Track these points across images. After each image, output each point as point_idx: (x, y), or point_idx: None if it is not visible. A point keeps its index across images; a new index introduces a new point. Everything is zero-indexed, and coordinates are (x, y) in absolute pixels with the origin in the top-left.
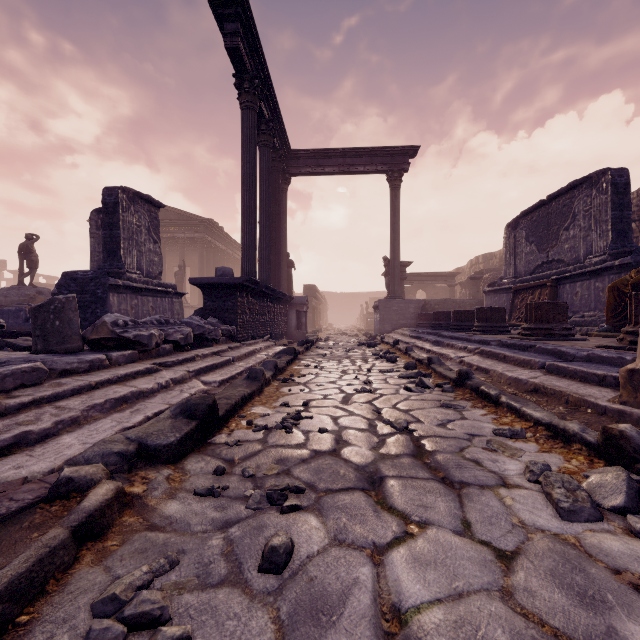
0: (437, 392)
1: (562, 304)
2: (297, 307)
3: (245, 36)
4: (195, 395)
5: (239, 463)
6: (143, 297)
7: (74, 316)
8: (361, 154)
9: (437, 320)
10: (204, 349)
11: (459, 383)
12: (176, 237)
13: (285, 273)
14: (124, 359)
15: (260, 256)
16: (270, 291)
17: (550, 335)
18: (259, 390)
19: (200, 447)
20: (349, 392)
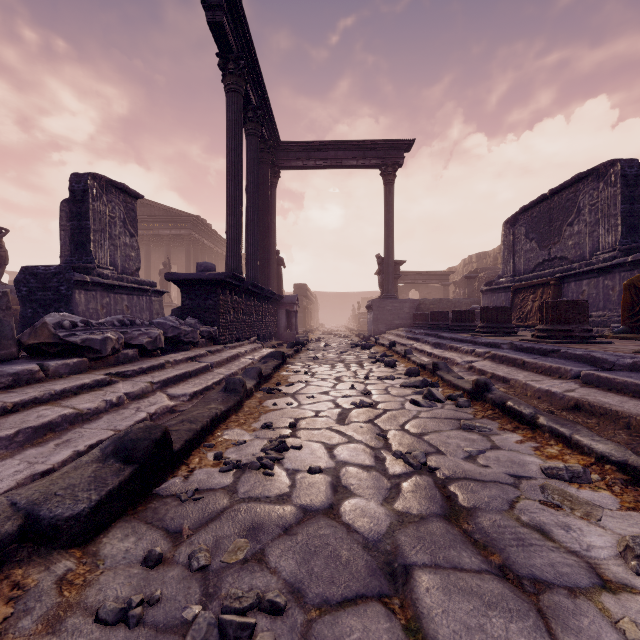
0: (450, 407)
1: (583, 303)
2: (287, 306)
3: (229, 11)
4: (139, 424)
5: (189, 536)
6: (116, 295)
7: (5, 316)
8: (354, 147)
9: (434, 320)
10: (178, 354)
11: (476, 395)
12: (161, 234)
13: (274, 271)
14: (67, 369)
15: (247, 252)
16: (257, 289)
17: (570, 337)
18: (237, 405)
19: (138, 504)
20: (345, 407)
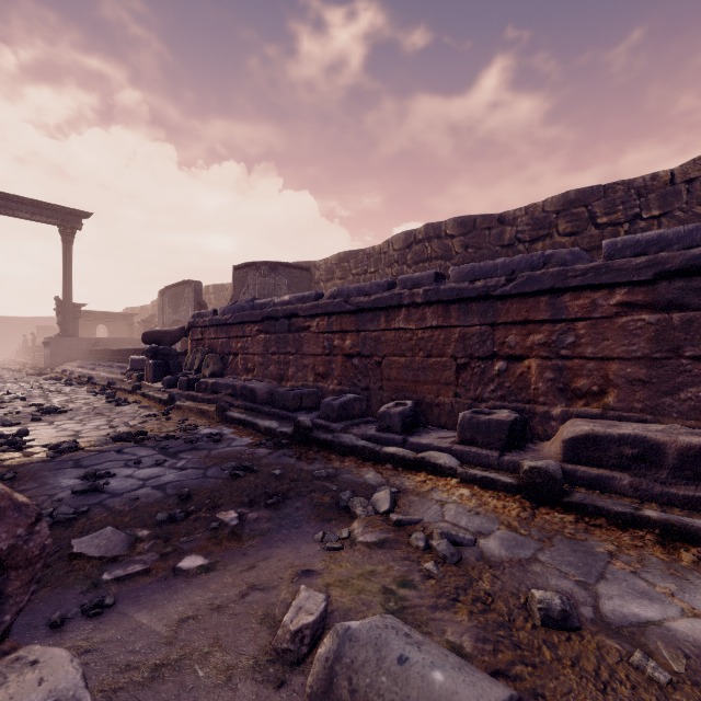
0: (77, 386)
1: None
2: None
3: None
4: None
5: None
6: None
7: None
8: (29, 203)
9: (102, 355)
10: None
11: (88, 382)
12: None
13: None
14: None
15: None
16: None
17: None
18: None
19: None
20: (31, 390)
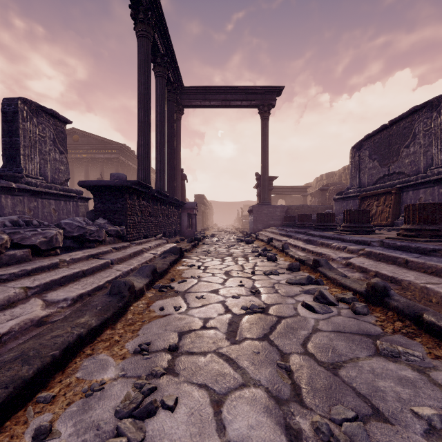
0: (347, 312)
1: None
2: (188, 210)
3: None
4: None
5: None
6: (44, 200)
7: None
8: (239, 91)
9: (301, 221)
10: (81, 251)
11: (372, 299)
12: (97, 157)
13: (179, 184)
14: None
15: (156, 168)
16: (163, 196)
17: (437, 236)
18: (119, 312)
19: None
20: (236, 311)
